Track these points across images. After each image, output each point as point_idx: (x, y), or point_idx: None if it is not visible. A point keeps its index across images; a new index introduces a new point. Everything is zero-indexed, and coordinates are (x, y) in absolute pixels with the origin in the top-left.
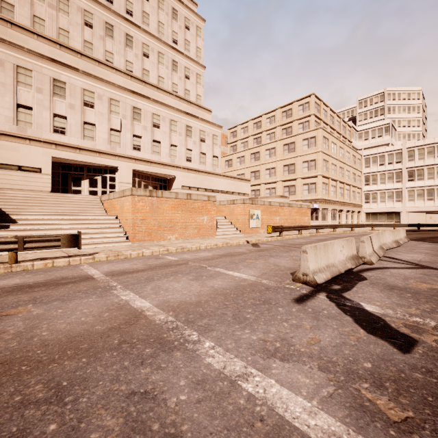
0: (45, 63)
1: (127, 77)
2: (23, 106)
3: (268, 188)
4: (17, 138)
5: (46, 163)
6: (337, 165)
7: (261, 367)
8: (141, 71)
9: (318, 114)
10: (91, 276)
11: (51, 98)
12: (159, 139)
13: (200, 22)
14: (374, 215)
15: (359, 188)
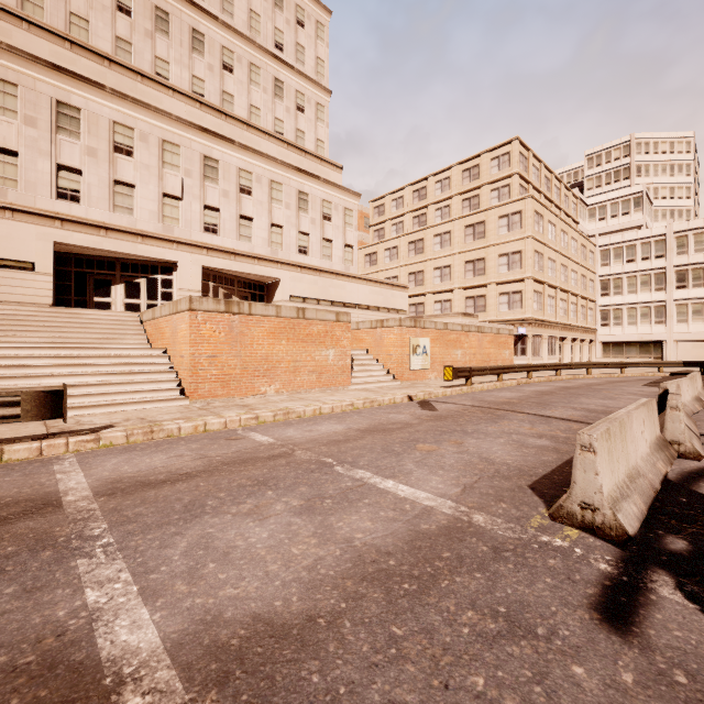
0: (41, 73)
1: (194, 105)
2: None
3: (439, 301)
4: None
5: (43, 253)
6: (556, 261)
7: None
8: (219, 95)
9: (525, 174)
10: (57, 498)
11: (53, 136)
12: (251, 213)
13: (323, 14)
14: (618, 346)
15: (592, 301)
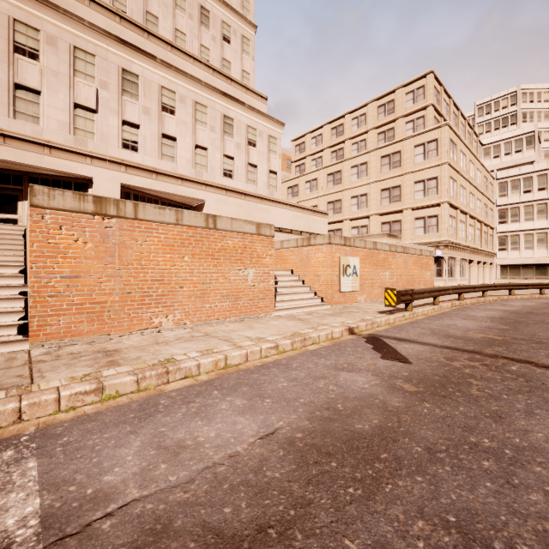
0: None
1: (113, 18)
2: None
3: (355, 226)
4: None
5: None
6: (466, 188)
7: None
8: (142, 15)
9: (438, 107)
10: None
11: None
12: (174, 133)
13: None
14: (515, 268)
15: (491, 228)
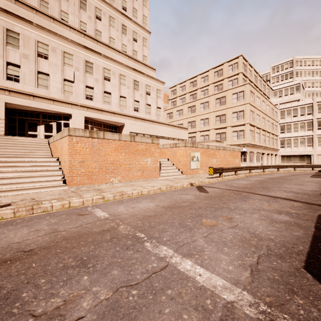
0: None
1: (81, 35)
2: None
3: (202, 135)
4: None
5: None
6: (260, 115)
7: None
8: (94, 31)
9: (245, 73)
10: None
11: (4, 47)
12: (110, 90)
13: None
14: (288, 157)
15: (276, 135)
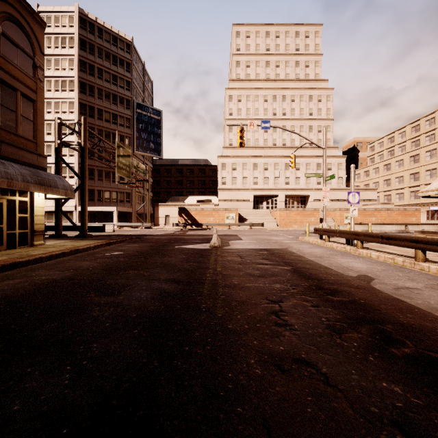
0: (251, 159)
1: (283, 149)
2: (244, 177)
3: (397, 193)
4: (243, 190)
5: (251, 197)
6: None
7: (280, 234)
8: (290, 141)
9: None
10: (266, 231)
11: (253, 171)
12: (299, 176)
13: (330, 91)
14: None
15: None
